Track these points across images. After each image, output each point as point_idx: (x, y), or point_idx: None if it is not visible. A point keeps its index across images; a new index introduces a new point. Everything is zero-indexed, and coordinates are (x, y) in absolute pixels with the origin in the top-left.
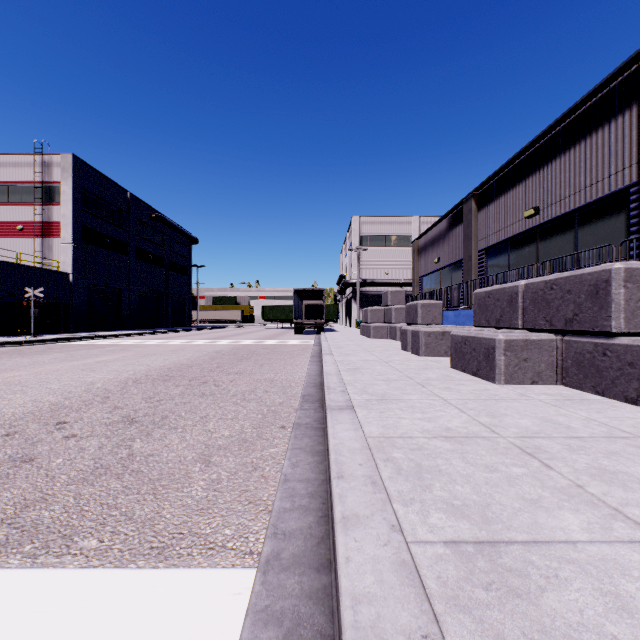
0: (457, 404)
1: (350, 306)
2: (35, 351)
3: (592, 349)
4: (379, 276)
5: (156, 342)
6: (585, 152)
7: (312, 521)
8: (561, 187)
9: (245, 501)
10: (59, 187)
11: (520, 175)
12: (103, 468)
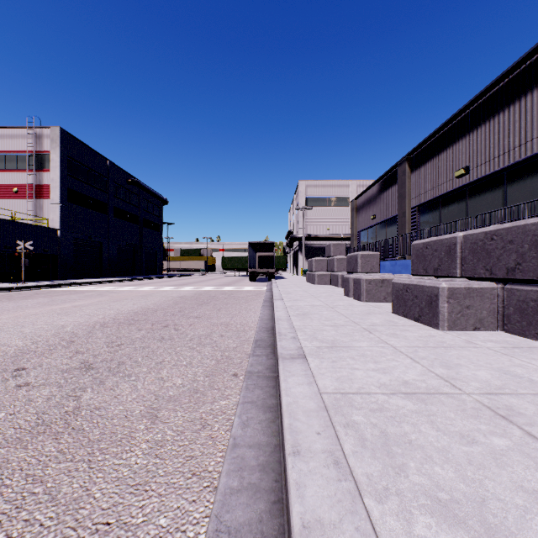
0: (407, 352)
1: (297, 257)
2: (23, 296)
3: (537, 297)
4: (322, 231)
5: (130, 288)
6: (514, 115)
7: (263, 510)
8: (490, 148)
9: (188, 473)
10: (48, 155)
11: (451, 139)
12: (43, 425)
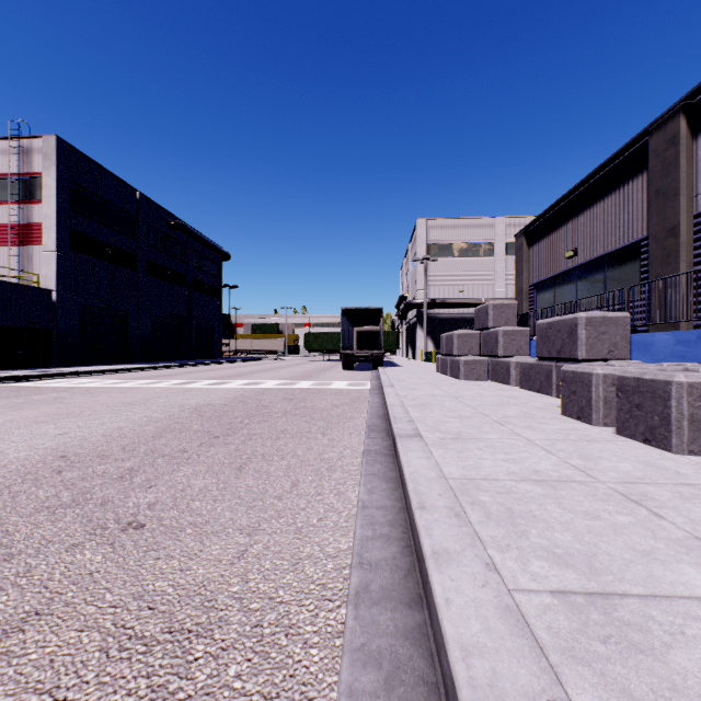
0: None
1: (413, 333)
2: None
3: None
4: (451, 295)
5: (138, 383)
6: None
7: None
8: None
9: None
10: (41, 180)
11: None
12: None
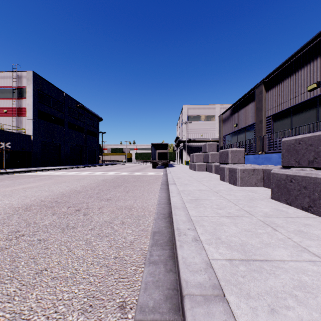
0: None
1: (182, 153)
2: None
3: None
4: (197, 137)
5: (73, 173)
6: None
7: None
8: None
9: None
10: (26, 89)
11: (302, 63)
12: None
